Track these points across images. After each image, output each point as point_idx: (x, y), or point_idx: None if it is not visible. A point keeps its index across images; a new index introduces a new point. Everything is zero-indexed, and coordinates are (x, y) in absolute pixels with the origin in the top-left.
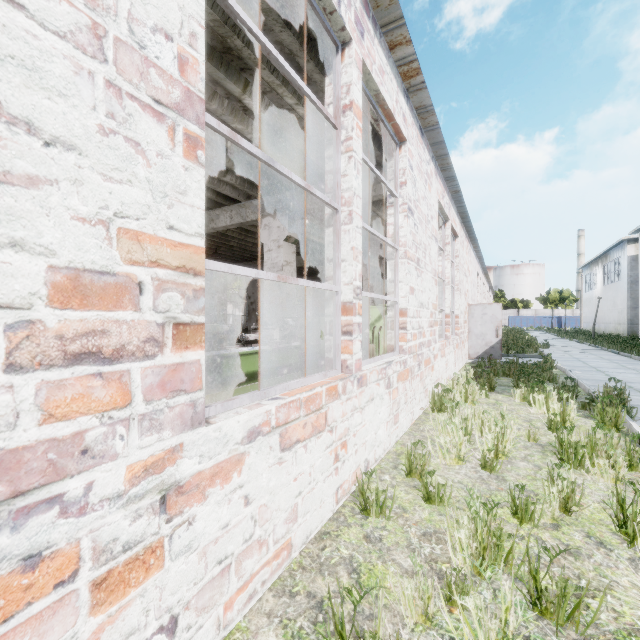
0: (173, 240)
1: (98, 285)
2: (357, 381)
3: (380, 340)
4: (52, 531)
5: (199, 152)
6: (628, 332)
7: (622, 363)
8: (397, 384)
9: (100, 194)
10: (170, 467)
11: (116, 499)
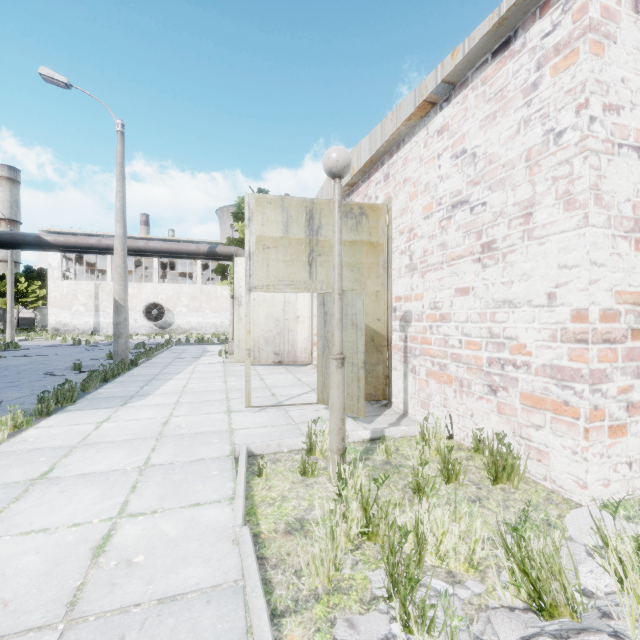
0: (630, 291)
1: (609, 314)
2: None
3: None
4: (599, 400)
5: (639, 246)
6: None
7: None
8: None
9: (609, 279)
10: (629, 393)
11: (613, 398)
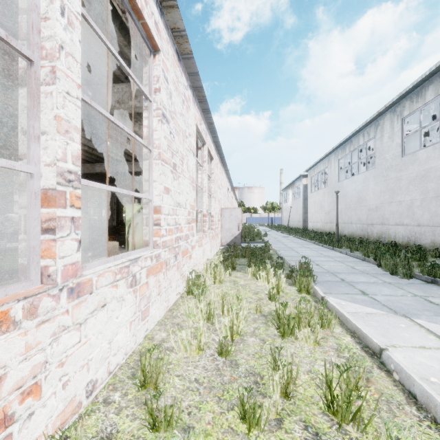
0: None
1: None
2: (69, 292)
3: (137, 236)
4: None
5: None
6: (303, 226)
7: (303, 244)
8: (147, 279)
9: None
10: None
11: None
